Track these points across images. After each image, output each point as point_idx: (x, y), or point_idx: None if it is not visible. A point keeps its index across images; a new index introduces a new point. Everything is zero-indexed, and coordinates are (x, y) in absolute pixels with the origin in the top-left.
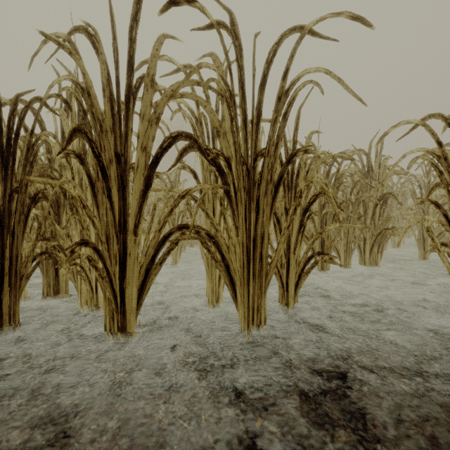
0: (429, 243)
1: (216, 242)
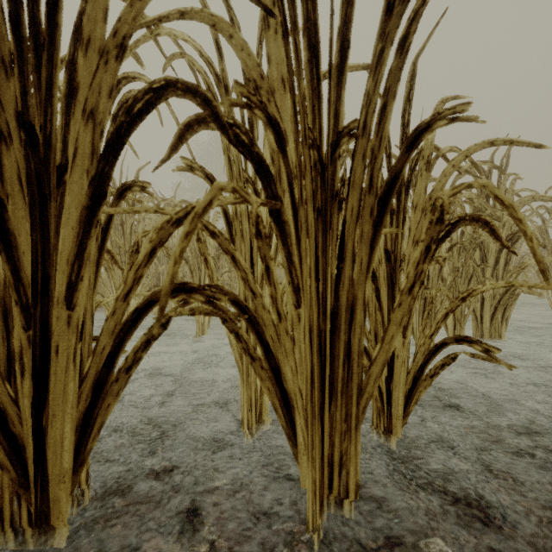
0: None
1: (252, 318)
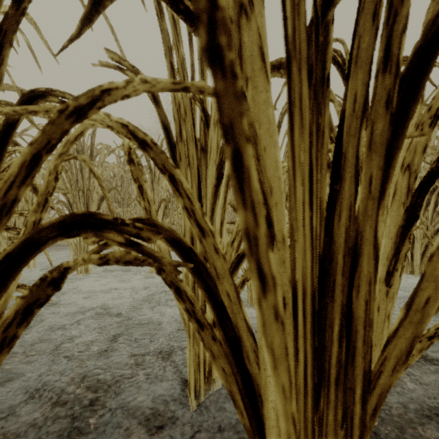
0: None
1: (200, 267)
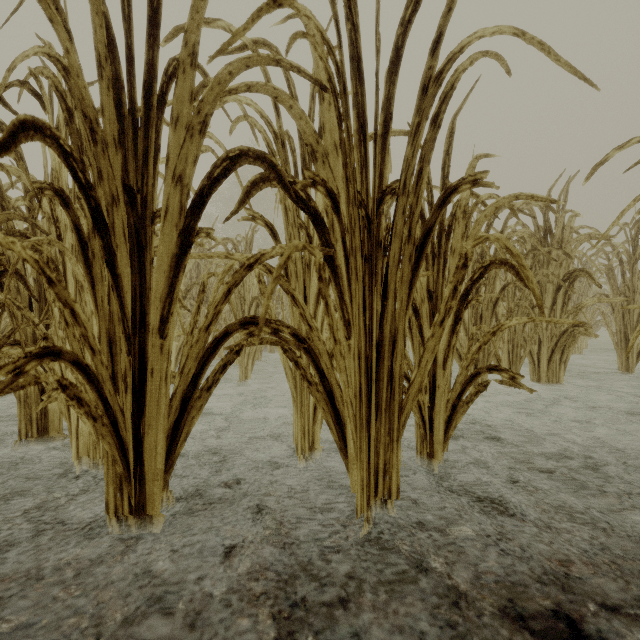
0: (635, 348)
1: (309, 349)
